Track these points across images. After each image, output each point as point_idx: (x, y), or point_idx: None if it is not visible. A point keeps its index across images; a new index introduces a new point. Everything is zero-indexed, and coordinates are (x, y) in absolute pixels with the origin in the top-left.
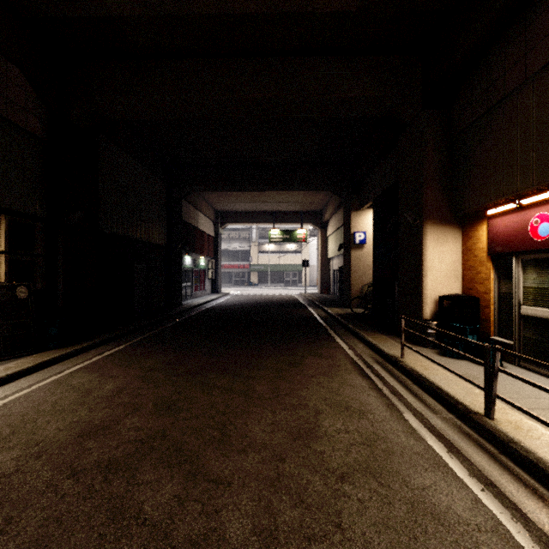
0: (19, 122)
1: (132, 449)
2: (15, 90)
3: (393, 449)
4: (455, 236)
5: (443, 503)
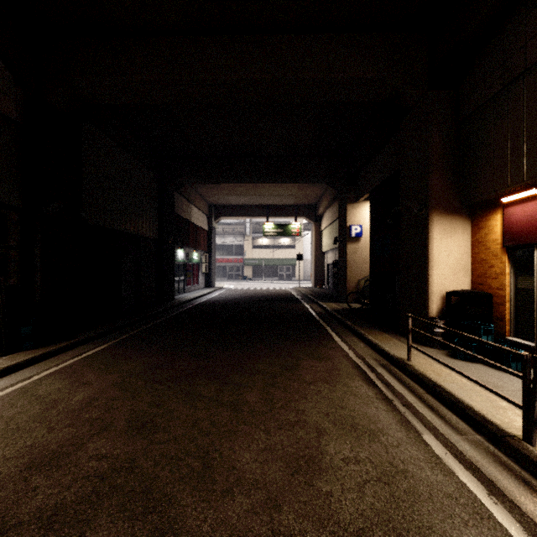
0: None
1: (88, 488)
2: None
3: (418, 488)
4: (463, 227)
5: None
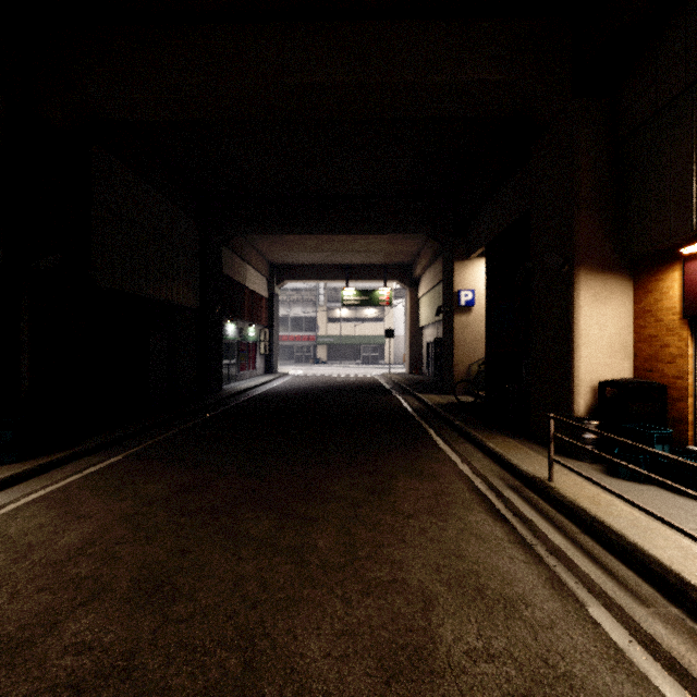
0: None
1: None
2: None
3: None
4: (622, 290)
5: None
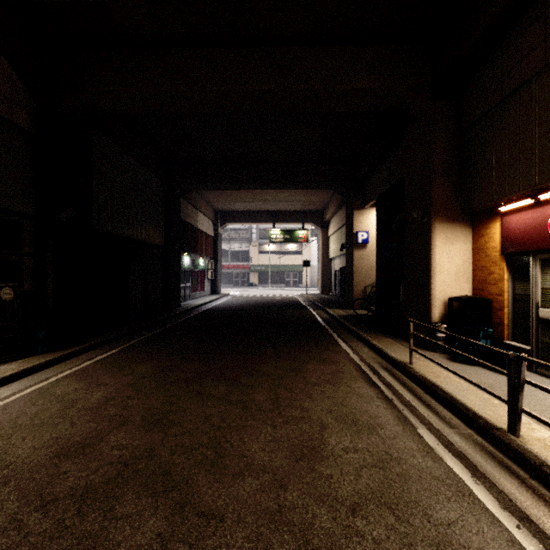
0: (4, 113)
1: (114, 472)
2: (0, 79)
3: (409, 472)
4: (465, 234)
5: (474, 545)
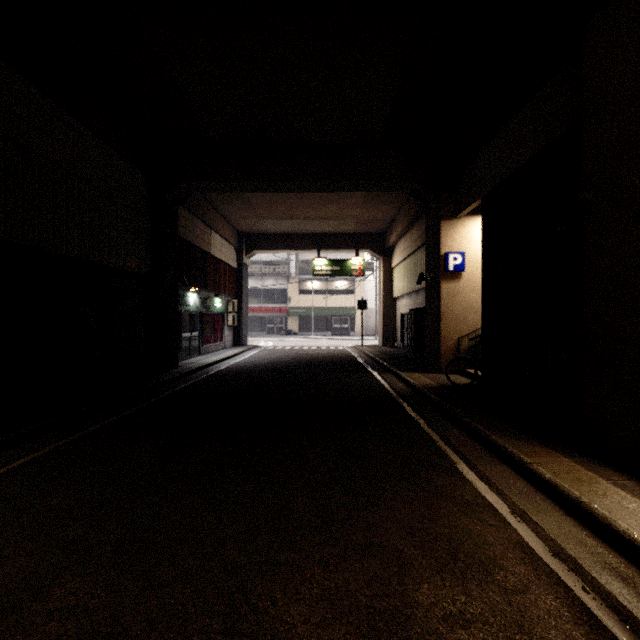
0: None
1: None
2: None
3: None
4: None
5: None
